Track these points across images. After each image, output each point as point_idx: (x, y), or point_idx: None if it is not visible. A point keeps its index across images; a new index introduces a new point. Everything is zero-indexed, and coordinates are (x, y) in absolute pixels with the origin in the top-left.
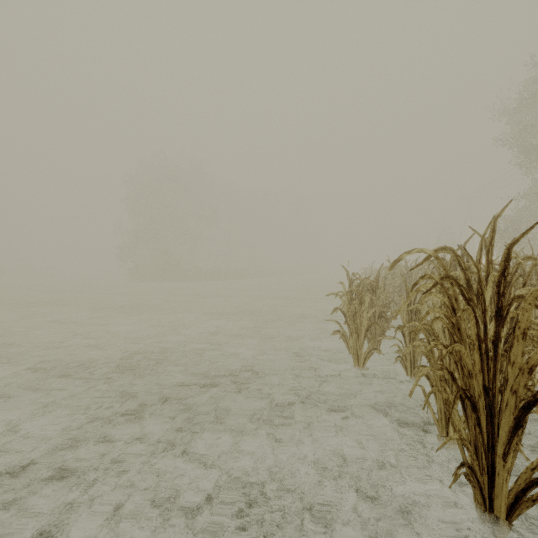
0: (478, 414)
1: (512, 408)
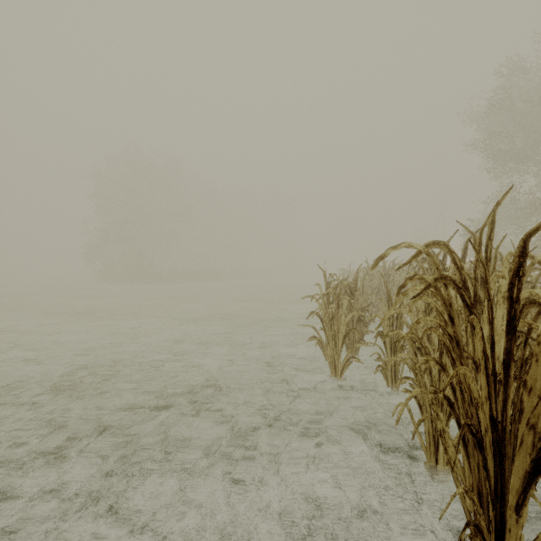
0: (485, 453)
1: (528, 447)
